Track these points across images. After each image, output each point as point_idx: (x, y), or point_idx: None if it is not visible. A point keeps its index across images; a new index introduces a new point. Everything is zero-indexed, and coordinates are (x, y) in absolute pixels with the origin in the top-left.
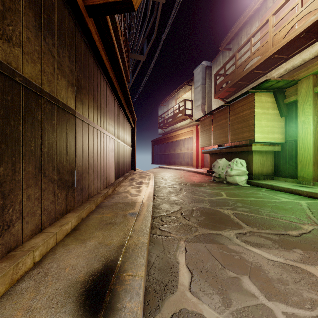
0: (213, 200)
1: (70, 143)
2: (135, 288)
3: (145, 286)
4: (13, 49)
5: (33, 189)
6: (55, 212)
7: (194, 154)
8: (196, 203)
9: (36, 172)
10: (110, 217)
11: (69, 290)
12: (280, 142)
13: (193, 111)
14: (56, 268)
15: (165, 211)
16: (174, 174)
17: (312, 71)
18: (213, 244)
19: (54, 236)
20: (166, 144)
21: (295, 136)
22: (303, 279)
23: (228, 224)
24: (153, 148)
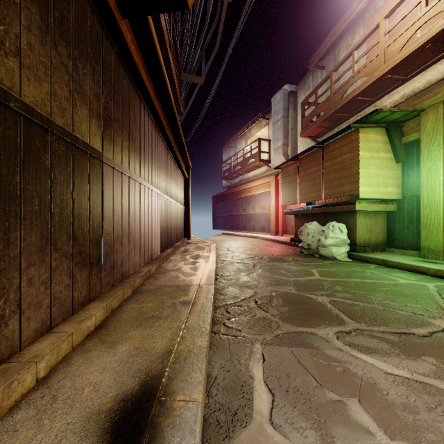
0: (301, 282)
1: (94, 200)
2: (189, 422)
3: (204, 415)
4: (5, 60)
5: (37, 269)
6: (72, 301)
7: (272, 216)
8: (277, 287)
9: (41, 244)
10: (153, 308)
11: (87, 425)
12: (395, 198)
13: (271, 154)
14: (70, 388)
15: (232, 298)
16: (244, 244)
17: (442, 97)
18: (303, 348)
19: (70, 338)
20: (233, 202)
21: (417, 190)
22: (440, 404)
23: (324, 317)
24: (215, 207)
